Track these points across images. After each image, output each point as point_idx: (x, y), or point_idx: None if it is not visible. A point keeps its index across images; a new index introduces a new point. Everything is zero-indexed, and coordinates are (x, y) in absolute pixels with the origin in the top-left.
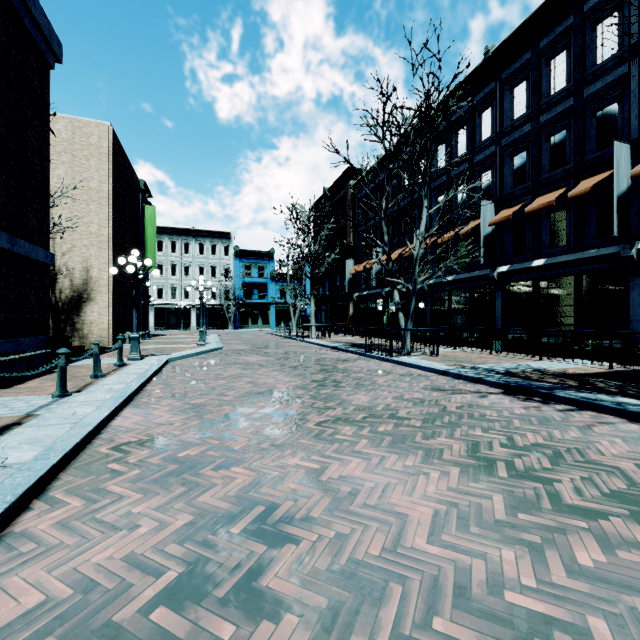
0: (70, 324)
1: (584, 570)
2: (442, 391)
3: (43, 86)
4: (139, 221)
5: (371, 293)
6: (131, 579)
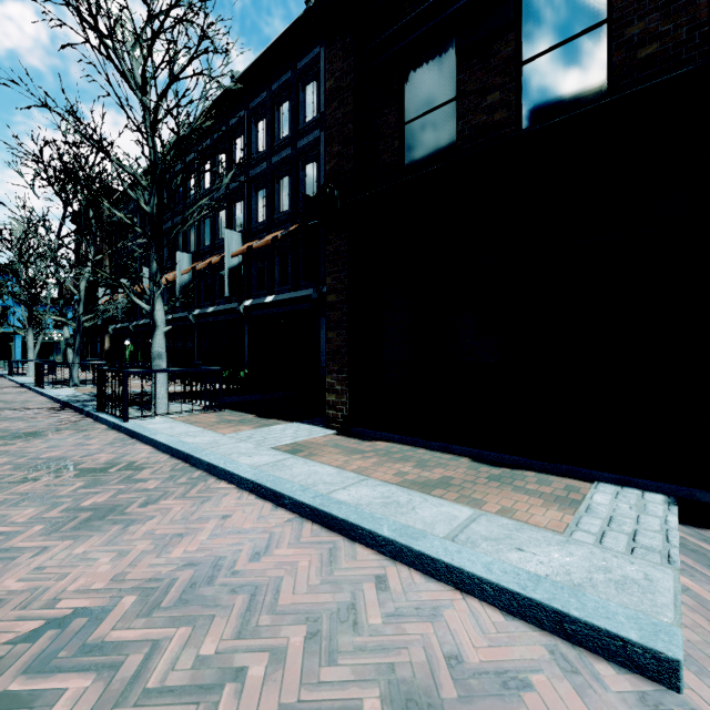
0: None
1: None
2: None
3: None
4: None
5: (123, 326)
6: None
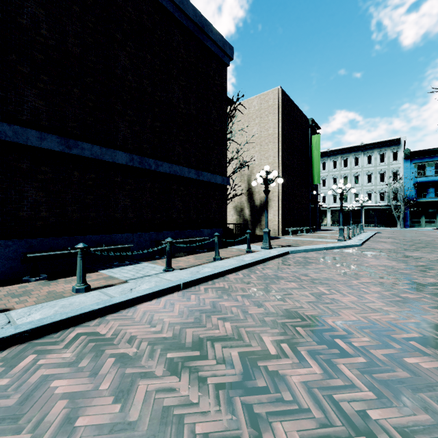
0: (259, 221)
1: None
2: None
3: (222, 79)
4: (308, 148)
5: None
6: None
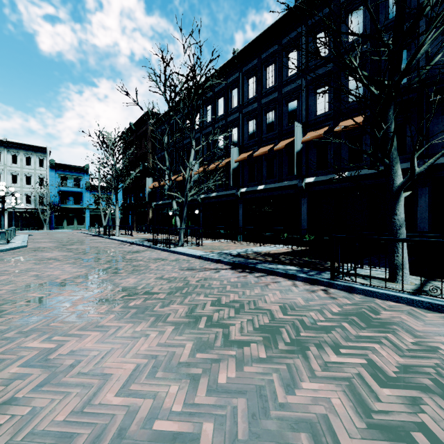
0: None
1: (219, 387)
2: (193, 270)
3: None
4: None
5: (164, 203)
6: None
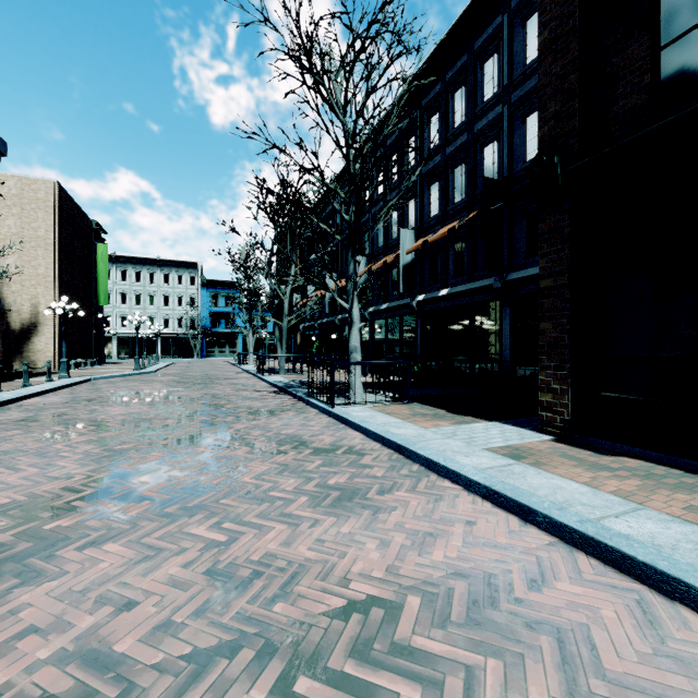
0: (19, 352)
1: (140, 418)
2: (240, 391)
3: None
4: (91, 258)
5: (310, 325)
6: (4, 420)
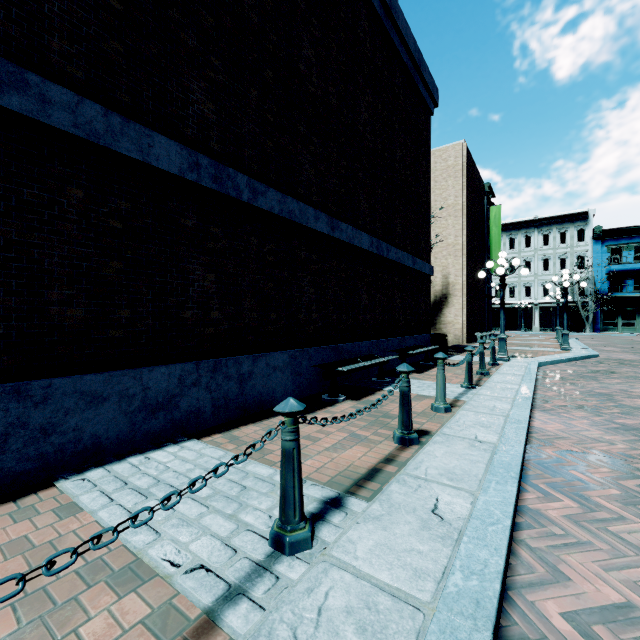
0: (433, 324)
1: None
2: None
3: (427, 133)
4: (484, 224)
5: None
6: None
